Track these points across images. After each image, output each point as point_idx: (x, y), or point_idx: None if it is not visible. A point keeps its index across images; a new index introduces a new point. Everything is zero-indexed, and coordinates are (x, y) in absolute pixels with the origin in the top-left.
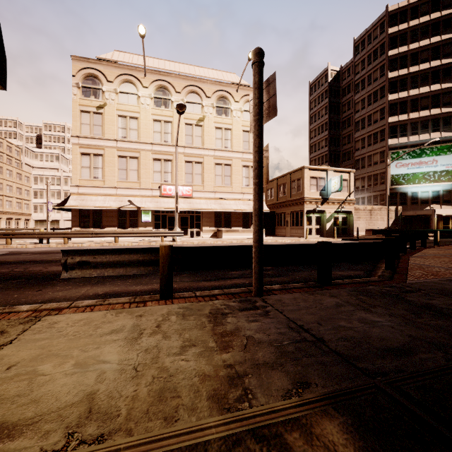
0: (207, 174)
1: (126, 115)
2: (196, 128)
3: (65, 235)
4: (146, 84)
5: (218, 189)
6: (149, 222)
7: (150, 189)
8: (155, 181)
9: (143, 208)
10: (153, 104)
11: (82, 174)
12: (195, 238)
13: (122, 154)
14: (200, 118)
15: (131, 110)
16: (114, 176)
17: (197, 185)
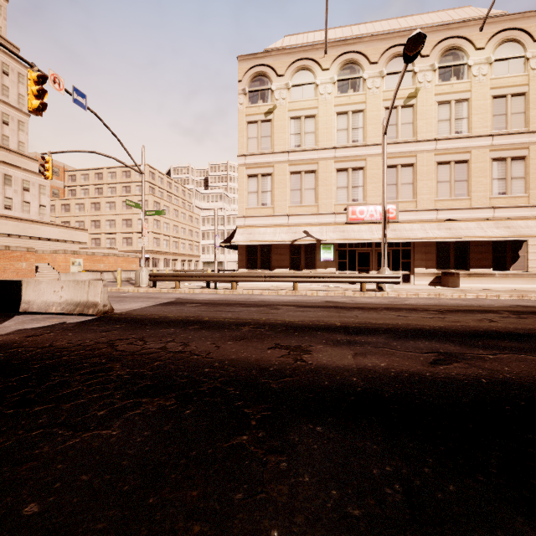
0: (423, 181)
1: (300, 115)
2: (403, 112)
3: (233, 278)
4: (326, 65)
5: (443, 205)
6: (330, 260)
7: (331, 214)
8: (339, 201)
9: (325, 241)
10: (336, 90)
11: (249, 202)
12: (405, 285)
13: (295, 169)
14: (411, 93)
15: (307, 107)
16: (284, 200)
17: (404, 201)
